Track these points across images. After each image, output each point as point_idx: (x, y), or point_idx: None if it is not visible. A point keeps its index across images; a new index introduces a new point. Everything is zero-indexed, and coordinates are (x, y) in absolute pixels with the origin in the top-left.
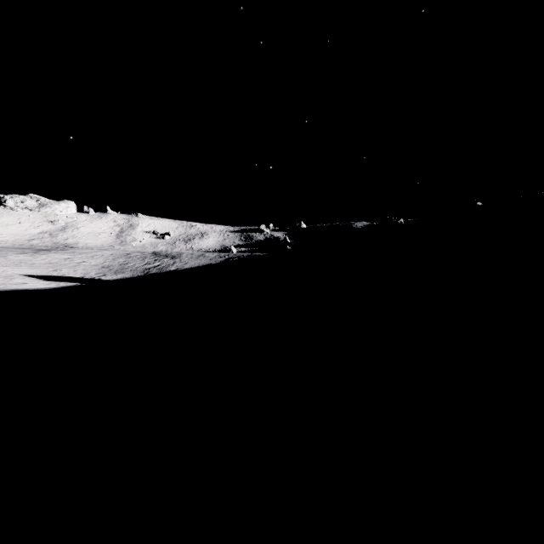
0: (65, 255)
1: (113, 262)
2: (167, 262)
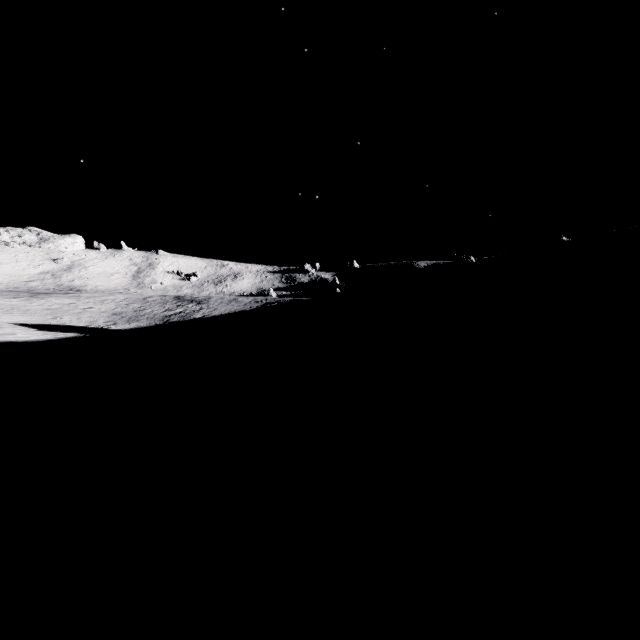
0: (68, 299)
1: (126, 308)
2: (192, 308)
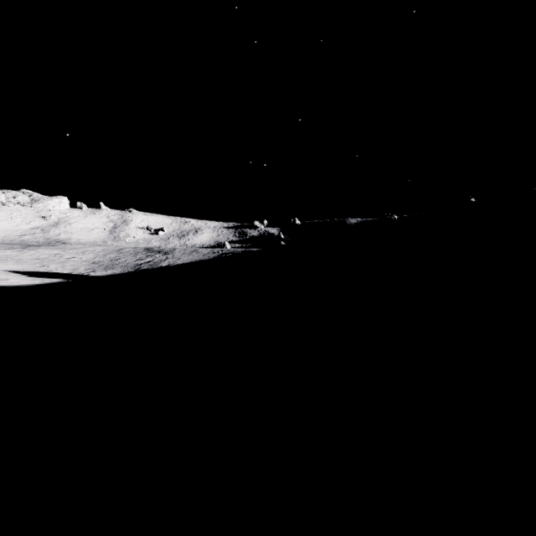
0: (54, 250)
1: (104, 257)
2: (160, 257)
